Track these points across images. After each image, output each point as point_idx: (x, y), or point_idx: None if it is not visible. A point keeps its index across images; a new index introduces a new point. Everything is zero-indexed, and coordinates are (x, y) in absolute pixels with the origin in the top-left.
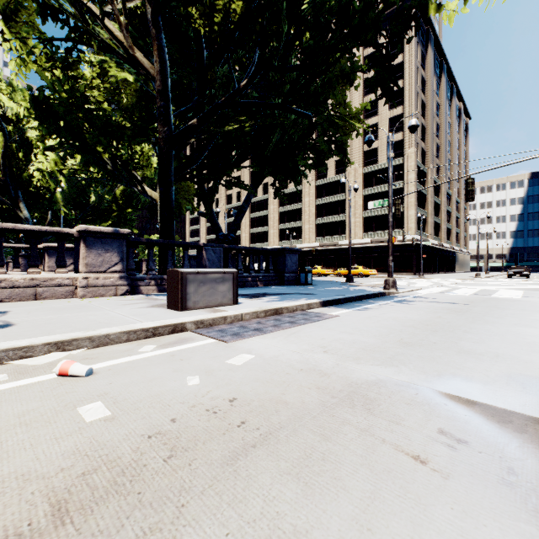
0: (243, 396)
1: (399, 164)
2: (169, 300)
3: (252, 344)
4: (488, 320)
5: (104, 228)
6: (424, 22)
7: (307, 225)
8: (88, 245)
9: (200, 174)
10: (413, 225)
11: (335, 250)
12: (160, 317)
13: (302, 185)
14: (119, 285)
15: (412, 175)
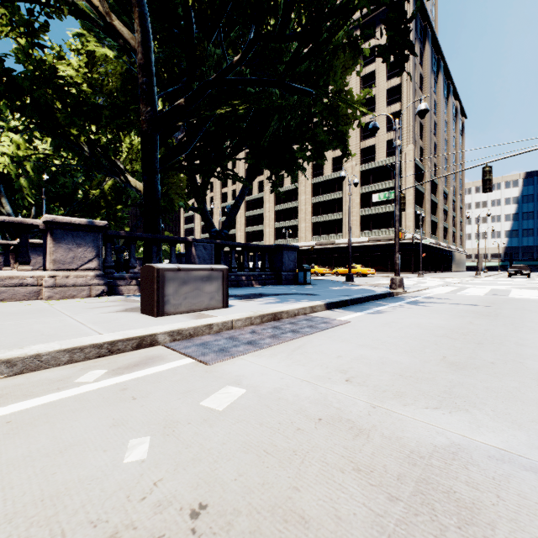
0: (220, 496)
1: None
2: (144, 303)
3: (243, 367)
4: (533, 327)
5: (76, 219)
6: (422, 18)
7: (304, 223)
8: (55, 238)
9: (190, 165)
10: (411, 223)
11: (332, 249)
12: (126, 326)
13: (298, 183)
14: (93, 285)
15: (410, 173)
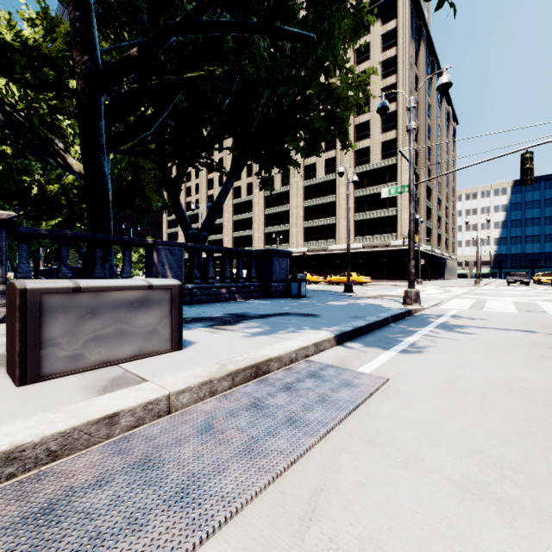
0: None
1: (392, 164)
2: (7, 353)
3: None
4: None
5: None
6: (417, 16)
7: (295, 228)
8: None
9: (157, 149)
10: (407, 229)
11: (325, 255)
12: None
13: (290, 186)
14: None
15: (406, 176)
